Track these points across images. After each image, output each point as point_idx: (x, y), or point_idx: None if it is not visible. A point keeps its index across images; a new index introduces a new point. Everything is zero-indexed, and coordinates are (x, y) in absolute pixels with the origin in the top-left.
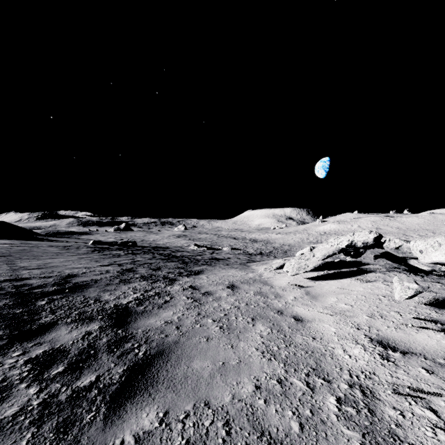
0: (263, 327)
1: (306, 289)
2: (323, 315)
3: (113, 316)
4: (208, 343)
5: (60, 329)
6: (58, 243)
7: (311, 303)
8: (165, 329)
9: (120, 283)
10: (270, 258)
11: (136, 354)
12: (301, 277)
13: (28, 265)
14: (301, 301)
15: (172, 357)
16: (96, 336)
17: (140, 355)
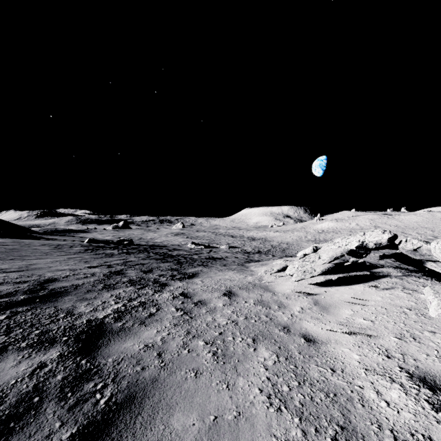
0: (267, 353)
1: (314, 297)
2: (340, 334)
3: (82, 336)
4: (197, 380)
5: (6, 360)
6: (52, 241)
7: (322, 316)
8: (143, 357)
9: (103, 289)
10: (268, 257)
11: (96, 402)
12: (306, 282)
13: (8, 267)
14: (310, 313)
15: (145, 406)
16: (51, 370)
17: (101, 405)
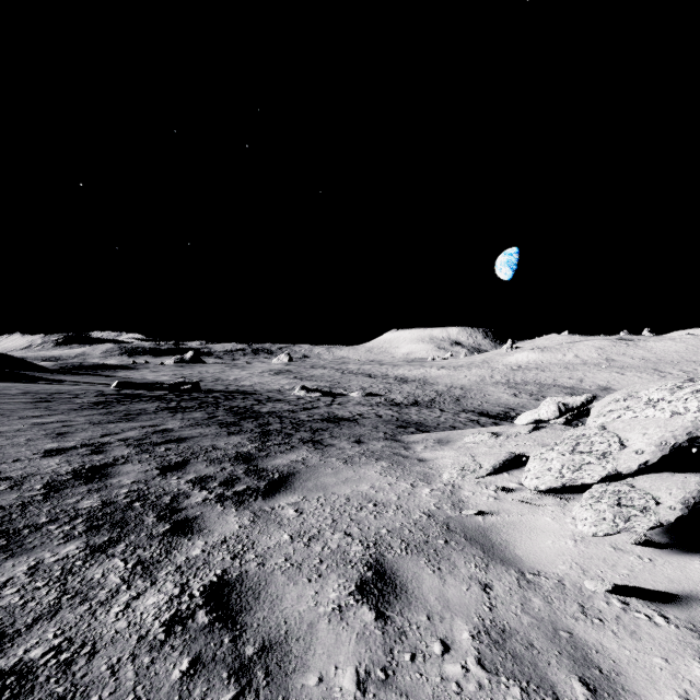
0: None
1: None
2: None
3: None
4: None
5: None
6: (52, 385)
7: None
8: None
9: None
10: (434, 413)
11: None
12: None
13: None
14: None
15: None
16: None
17: None
